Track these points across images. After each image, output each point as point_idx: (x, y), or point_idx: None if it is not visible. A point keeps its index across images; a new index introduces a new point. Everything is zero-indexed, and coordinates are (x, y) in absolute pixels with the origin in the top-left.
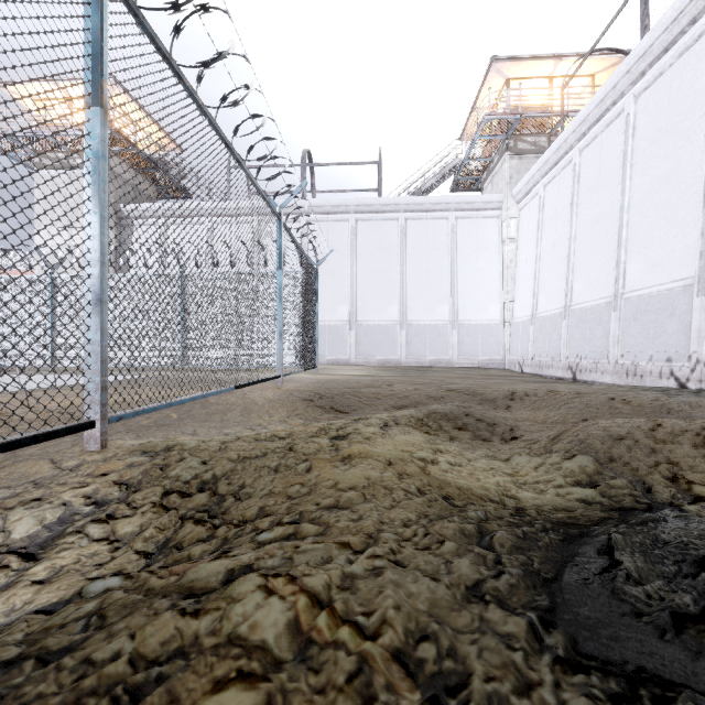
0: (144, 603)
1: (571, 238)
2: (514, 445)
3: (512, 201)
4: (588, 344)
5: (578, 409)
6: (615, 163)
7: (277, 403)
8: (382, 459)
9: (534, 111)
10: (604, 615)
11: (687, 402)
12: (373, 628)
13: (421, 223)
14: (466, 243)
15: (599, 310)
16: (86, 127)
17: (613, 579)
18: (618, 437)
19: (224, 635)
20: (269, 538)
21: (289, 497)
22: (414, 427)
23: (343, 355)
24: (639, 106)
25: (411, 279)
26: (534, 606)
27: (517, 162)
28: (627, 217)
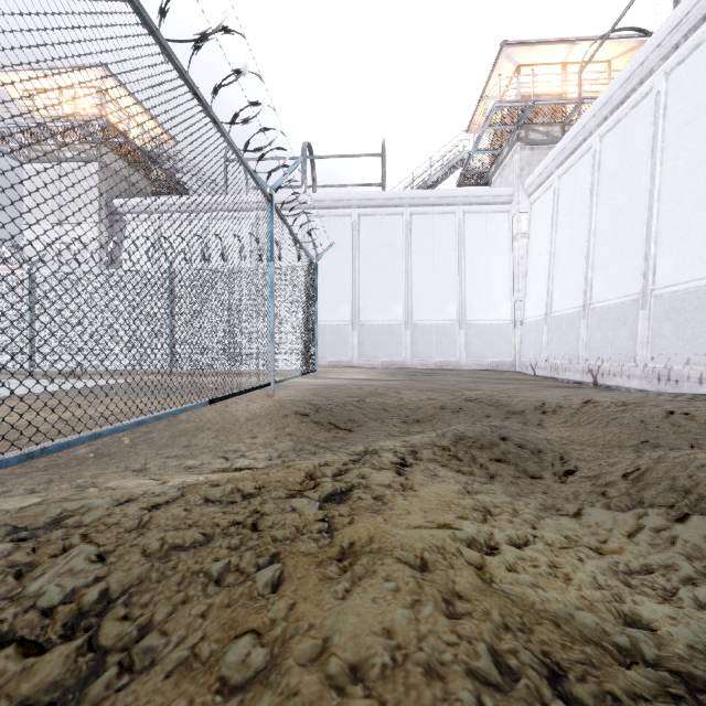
0: None
1: (590, 231)
2: (577, 487)
3: (523, 194)
4: (611, 345)
5: (633, 427)
6: (642, 148)
7: (263, 419)
8: (409, 555)
9: (548, 98)
10: None
11: None
12: None
13: (427, 217)
14: (474, 239)
15: (624, 308)
16: None
17: None
18: None
19: None
20: None
21: (222, 685)
22: (441, 464)
23: (345, 356)
24: (671, 83)
25: (416, 276)
26: None
27: (528, 153)
28: (657, 206)
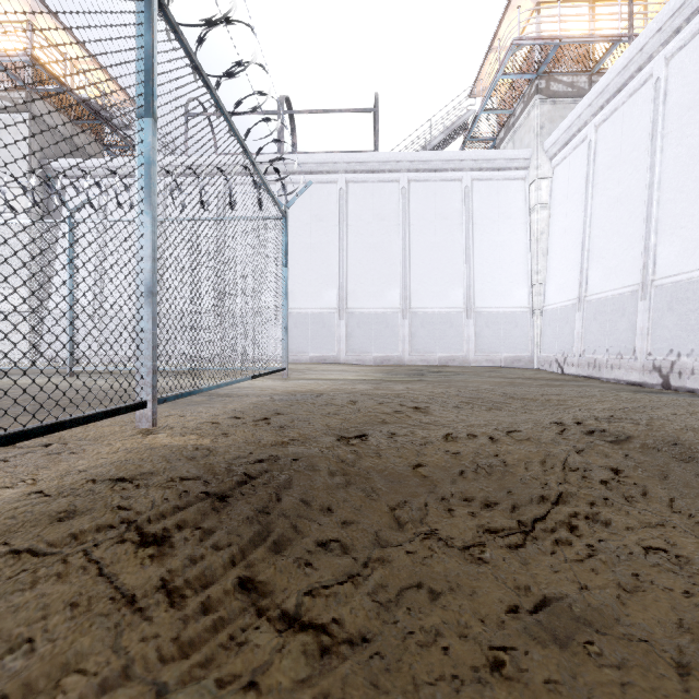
0: None
1: (651, 185)
2: None
3: (544, 156)
4: (696, 333)
5: None
6: None
7: None
8: None
9: (578, 35)
10: None
11: None
12: None
13: (428, 185)
14: (484, 212)
15: None
16: None
17: None
18: None
19: None
20: None
21: None
22: None
23: (330, 351)
24: None
25: (416, 255)
26: None
27: (549, 107)
28: None
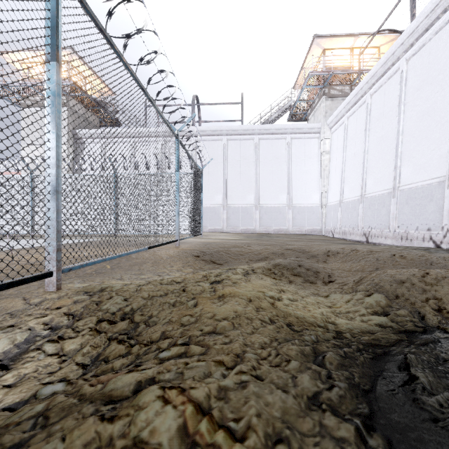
0: (77, 407)
1: (365, 151)
2: (331, 286)
3: (327, 127)
4: (376, 219)
5: (372, 262)
6: (393, 103)
7: (175, 258)
8: (245, 298)
9: (341, 70)
10: (409, 420)
11: (442, 257)
12: (241, 432)
13: (268, 141)
14: (297, 155)
15: (383, 197)
16: (47, 75)
17: (413, 391)
18: (401, 282)
19: (131, 437)
20: (167, 355)
21: (182, 324)
22: (265, 275)
23: (218, 226)
24: (409, 66)
25: (262, 177)
26: (358, 413)
27: (330, 102)
28: (401, 137)
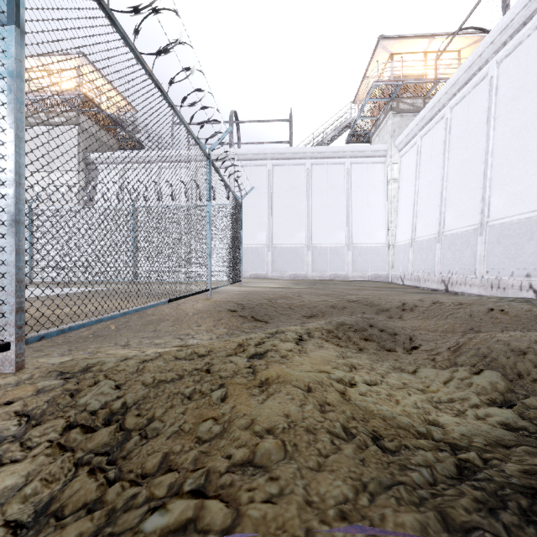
0: None
1: (443, 178)
2: (417, 356)
3: (395, 149)
4: (458, 262)
5: (464, 319)
6: (480, 117)
7: (205, 314)
8: (301, 384)
9: (413, 79)
10: None
11: None
12: None
13: (323, 167)
14: (359, 183)
15: (468, 235)
16: (1, 46)
17: None
18: (520, 352)
19: None
20: (160, 526)
21: (198, 439)
22: (326, 340)
23: (262, 271)
24: (501, 70)
25: (315, 211)
26: None
27: (399, 119)
28: (491, 160)
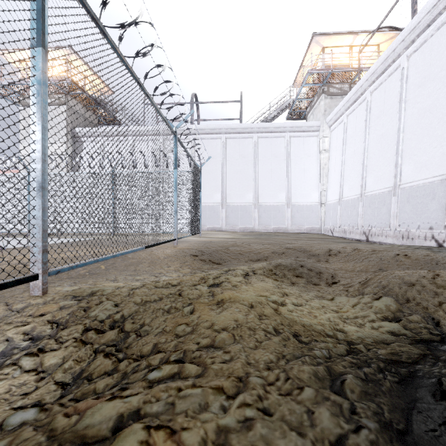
0: None
1: (365, 149)
2: (336, 288)
3: (326, 125)
4: (376, 217)
5: (375, 261)
6: (394, 100)
7: (173, 258)
8: (246, 303)
9: (340, 68)
10: None
11: None
12: None
13: (267, 140)
14: (296, 153)
15: (384, 195)
16: (32, 62)
17: None
18: (410, 284)
19: None
20: (158, 376)
21: (176, 335)
22: (267, 276)
23: (217, 224)
24: (410, 62)
25: (261, 176)
26: None
27: (329, 101)
28: (402, 135)
